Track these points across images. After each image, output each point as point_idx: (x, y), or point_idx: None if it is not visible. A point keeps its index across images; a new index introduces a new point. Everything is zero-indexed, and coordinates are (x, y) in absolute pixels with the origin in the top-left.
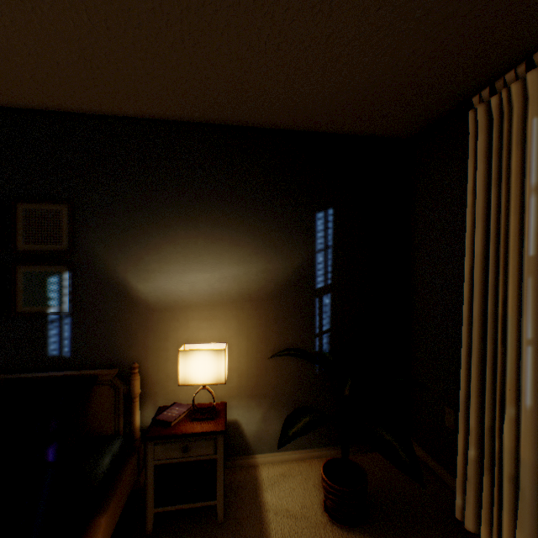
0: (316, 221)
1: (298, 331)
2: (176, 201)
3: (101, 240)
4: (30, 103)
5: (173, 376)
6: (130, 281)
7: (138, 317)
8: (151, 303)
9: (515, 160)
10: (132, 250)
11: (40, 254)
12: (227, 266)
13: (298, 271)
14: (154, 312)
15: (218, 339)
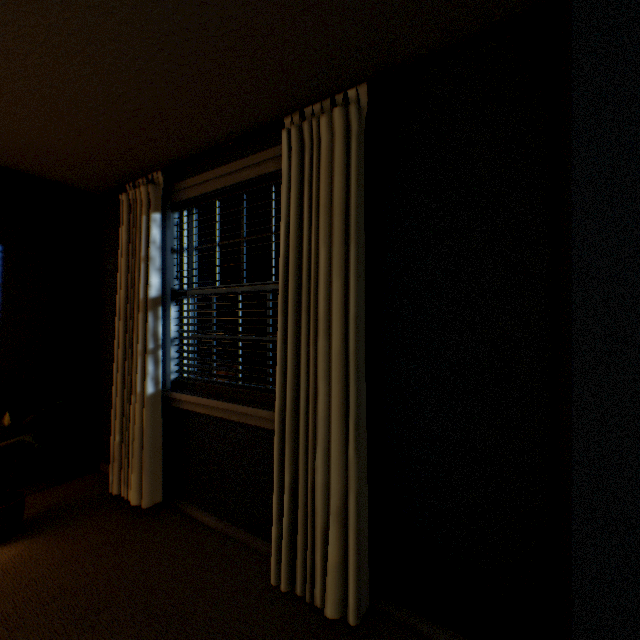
0: None
1: None
2: None
3: None
4: None
5: None
6: None
7: None
8: None
9: (139, 238)
10: None
11: None
12: None
13: None
14: None
15: None
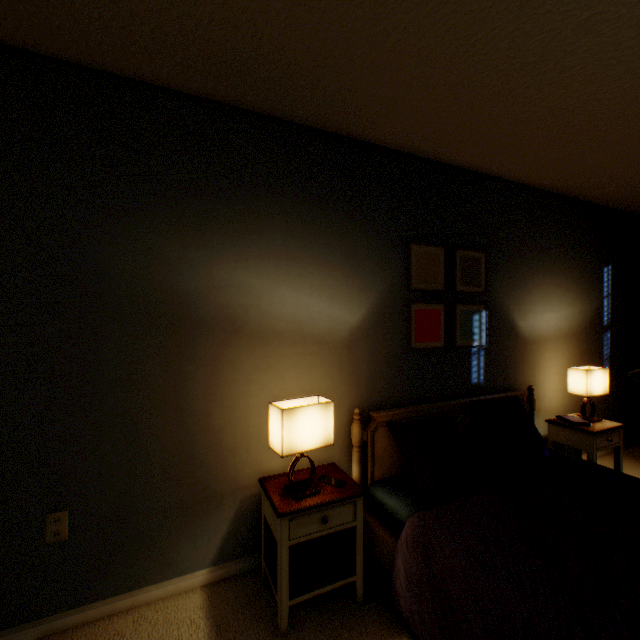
0: (603, 274)
1: (595, 359)
2: (538, 254)
3: (499, 284)
4: (472, 165)
5: (537, 397)
6: (515, 319)
7: (519, 349)
8: (526, 338)
9: None
10: (516, 293)
11: (466, 295)
12: (562, 307)
13: (595, 312)
14: (527, 345)
15: (559, 366)
